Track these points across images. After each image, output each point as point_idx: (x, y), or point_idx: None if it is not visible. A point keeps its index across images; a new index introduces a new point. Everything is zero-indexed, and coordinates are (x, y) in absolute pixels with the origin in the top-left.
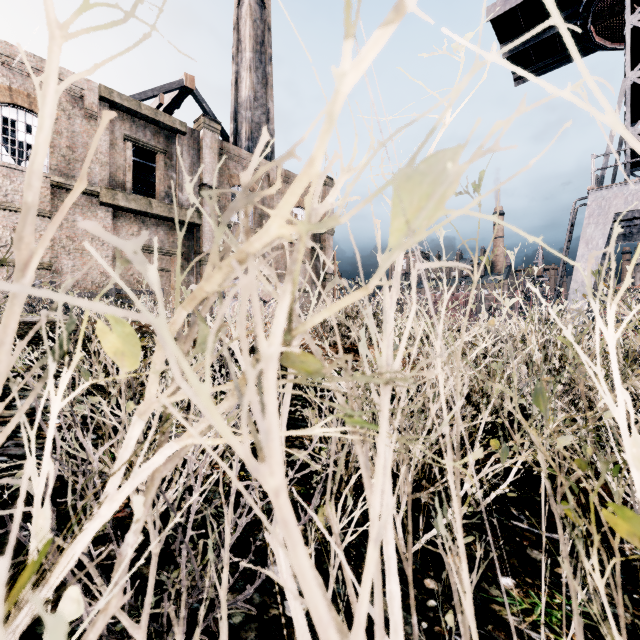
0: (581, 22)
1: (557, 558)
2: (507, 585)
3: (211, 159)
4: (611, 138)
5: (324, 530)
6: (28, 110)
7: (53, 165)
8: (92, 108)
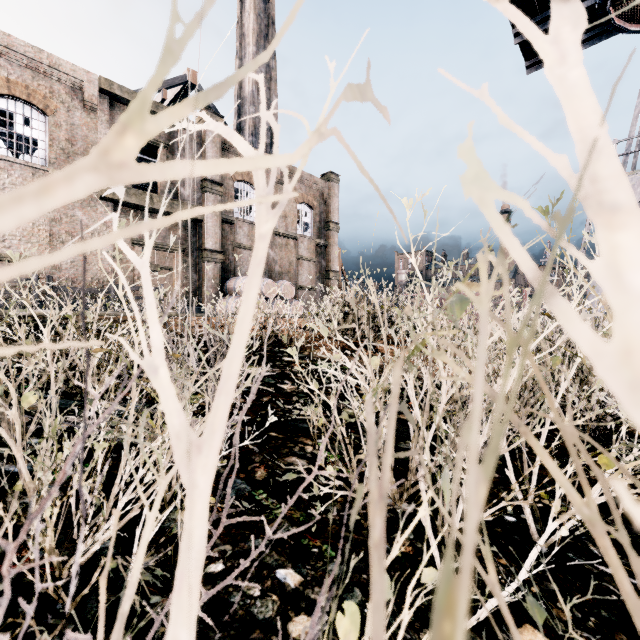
0: (600, 2)
1: None
2: None
3: (213, 153)
4: (634, 122)
5: None
6: (26, 102)
7: (52, 158)
8: (92, 100)
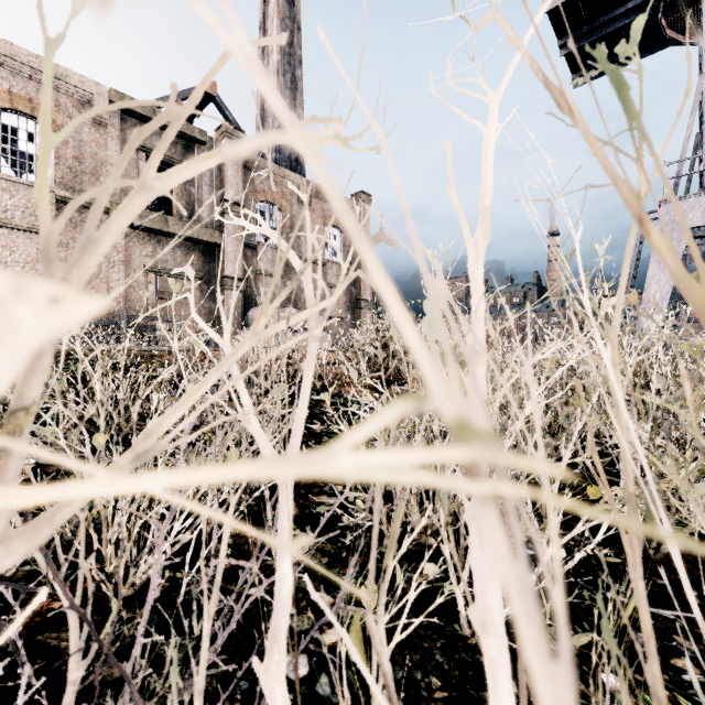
0: (651, 13)
1: (671, 644)
2: (611, 685)
3: (234, 172)
4: (686, 143)
5: (363, 666)
6: (30, 116)
7: (58, 178)
8: (101, 114)
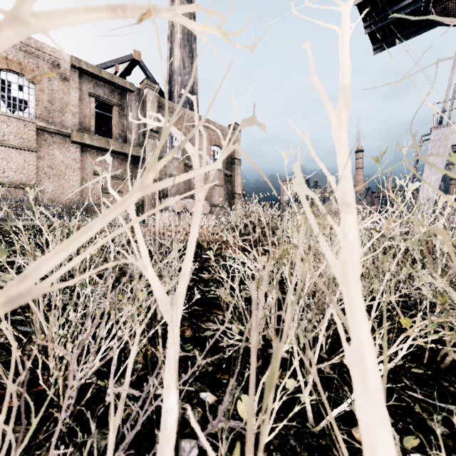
0: (424, 5)
1: None
2: None
3: (152, 110)
4: (448, 89)
5: None
6: (20, 74)
7: (38, 114)
8: (66, 73)
